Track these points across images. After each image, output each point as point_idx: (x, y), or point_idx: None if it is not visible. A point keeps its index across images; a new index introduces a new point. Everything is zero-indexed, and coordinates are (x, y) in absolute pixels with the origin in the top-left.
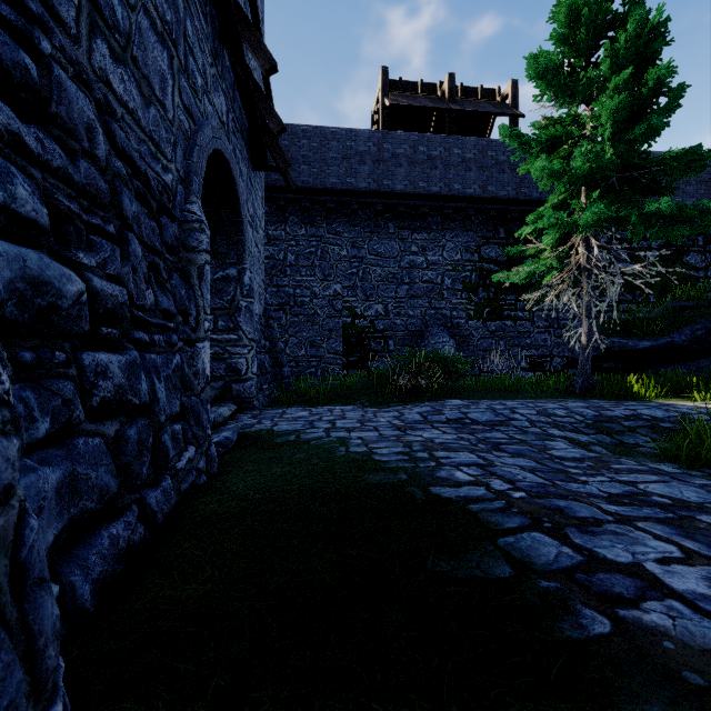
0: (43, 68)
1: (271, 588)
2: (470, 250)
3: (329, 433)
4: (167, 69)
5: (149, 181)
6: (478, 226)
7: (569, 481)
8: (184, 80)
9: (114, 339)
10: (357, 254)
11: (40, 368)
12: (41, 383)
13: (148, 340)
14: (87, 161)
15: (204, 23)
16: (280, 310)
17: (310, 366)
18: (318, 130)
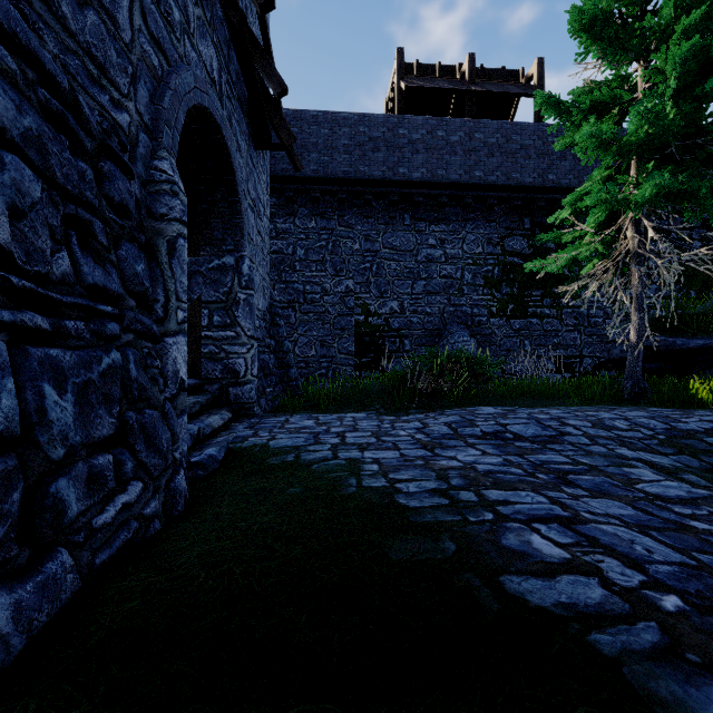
0: None
1: None
2: (492, 242)
3: (336, 453)
4: None
5: (80, 107)
6: (501, 216)
7: (712, 552)
8: (152, 2)
9: None
10: (370, 248)
11: None
12: None
13: (47, 327)
14: None
15: None
16: (289, 308)
17: (320, 367)
18: (329, 116)
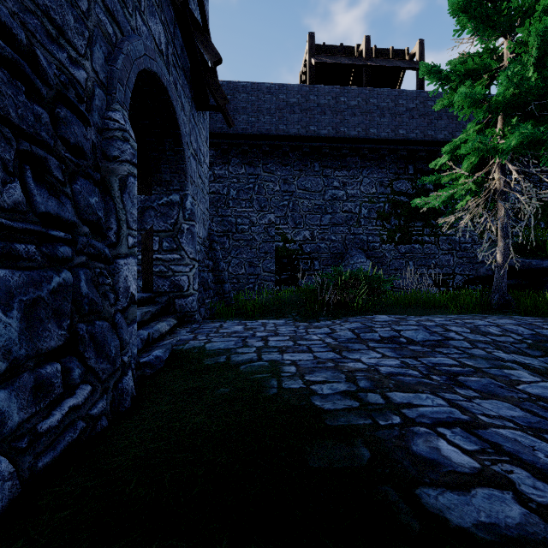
0: None
1: None
2: (383, 184)
3: (260, 355)
4: None
5: (37, 59)
6: (390, 164)
7: None
8: None
9: None
10: (288, 189)
11: None
12: None
13: None
14: None
15: None
16: (224, 236)
17: (249, 282)
18: (255, 86)
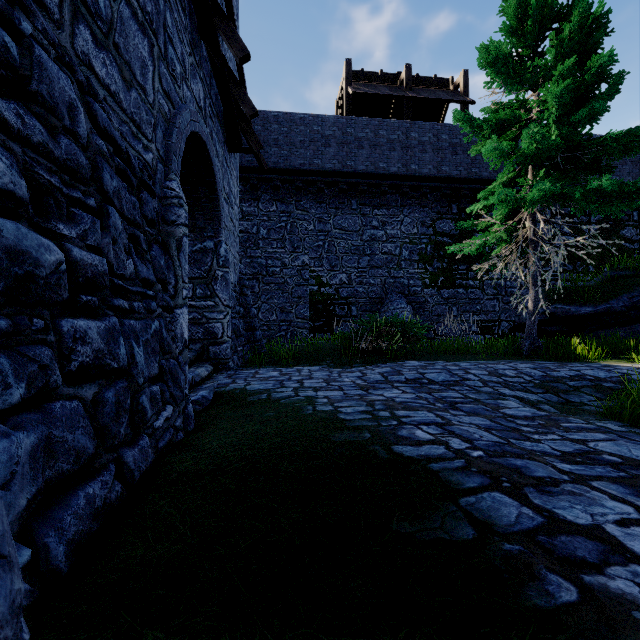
0: (25, 48)
1: (240, 548)
2: (426, 224)
3: (297, 392)
4: (147, 56)
5: (130, 159)
6: (433, 202)
7: (522, 439)
8: (164, 67)
9: (94, 306)
10: (323, 229)
11: (17, 334)
12: (18, 350)
13: (127, 307)
14: (68, 138)
15: (183, 16)
16: (253, 279)
17: (280, 329)
18: (287, 116)
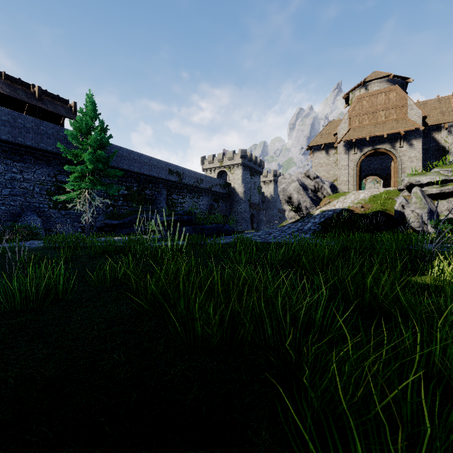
0: None
1: None
2: (51, 176)
3: None
4: None
5: None
6: (55, 165)
7: None
8: None
9: None
10: None
11: None
12: None
13: None
14: None
15: None
16: None
17: None
18: None
